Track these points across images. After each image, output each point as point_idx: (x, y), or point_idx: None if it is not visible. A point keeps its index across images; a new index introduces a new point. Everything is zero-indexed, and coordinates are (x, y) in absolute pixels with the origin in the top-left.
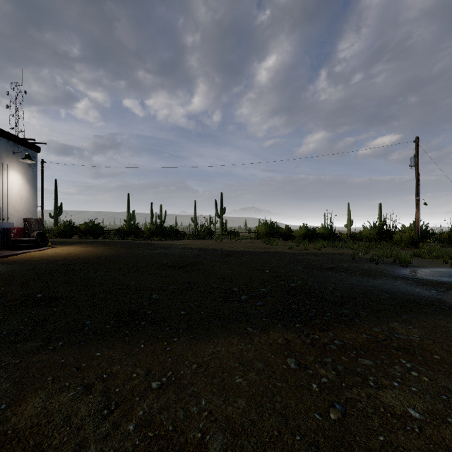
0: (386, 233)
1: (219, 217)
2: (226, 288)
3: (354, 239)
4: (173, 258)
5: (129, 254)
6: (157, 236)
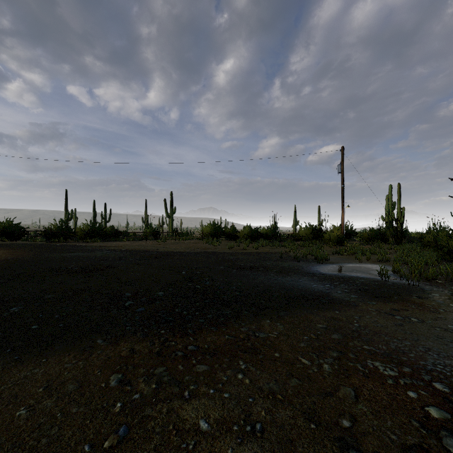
0: (319, 233)
1: (169, 217)
2: (118, 294)
3: (294, 239)
4: (86, 262)
5: (33, 258)
6: (92, 237)
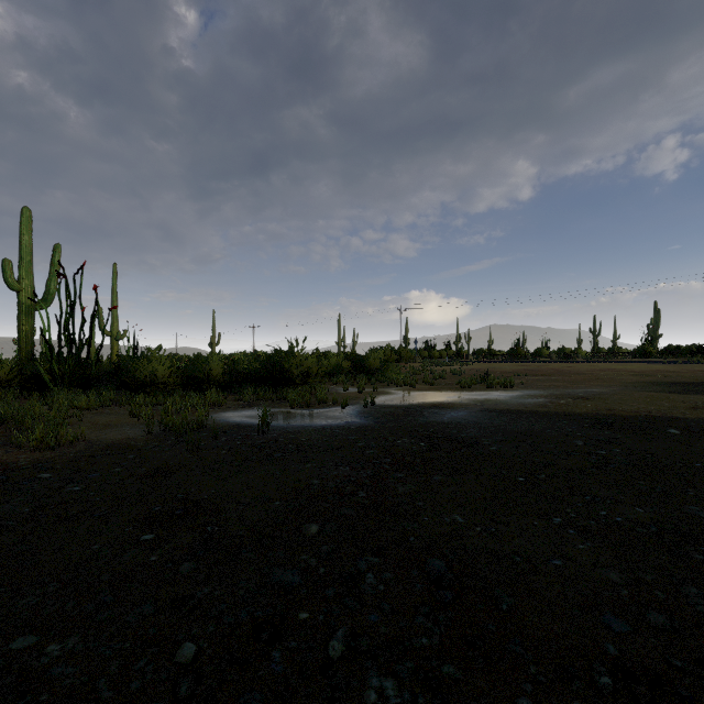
0: None
1: None
2: None
3: None
4: None
5: None
6: None
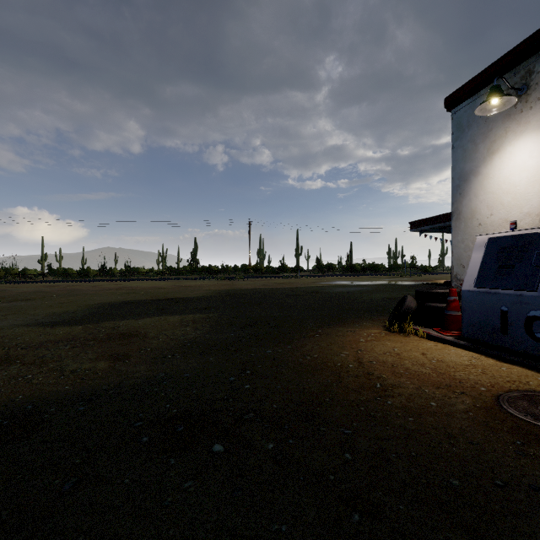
0: None
1: None
2: None
3: None
4: None
5: None
6: None
